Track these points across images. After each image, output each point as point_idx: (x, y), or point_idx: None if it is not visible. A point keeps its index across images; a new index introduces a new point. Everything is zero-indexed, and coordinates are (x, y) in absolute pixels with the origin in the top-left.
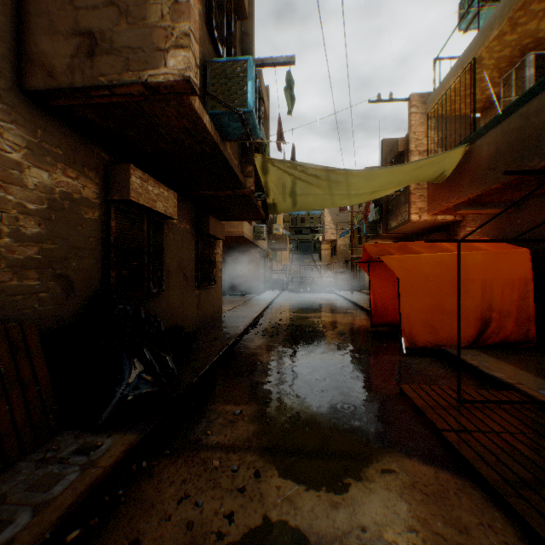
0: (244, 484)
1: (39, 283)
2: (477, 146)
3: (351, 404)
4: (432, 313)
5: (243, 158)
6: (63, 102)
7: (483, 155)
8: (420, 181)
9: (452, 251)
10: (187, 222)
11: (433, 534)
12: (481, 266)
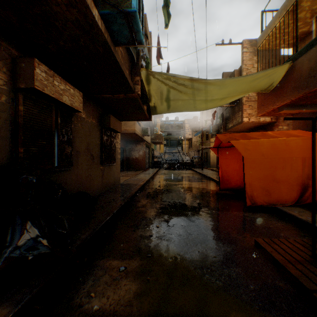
0: None
1: None
2: (299, 62)
3: (218, 257)
4: (267, 181)
5: (133, 71)
6: None
7: (304, 68)
8: (255, 91)
9: (280, 137)
10: (94, 118)
11: None
12: (301, 147)
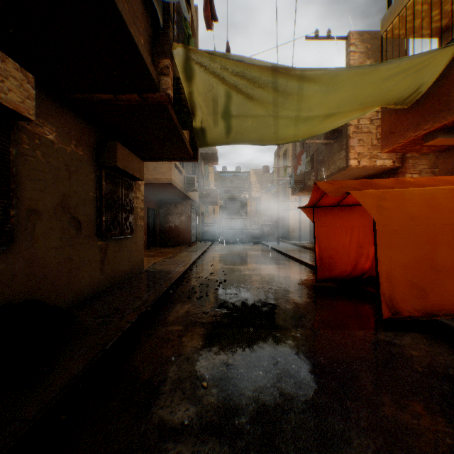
0: None
1: None
2: None
3: None
4: (419, 270)
5: (156, 48)
6: None
7: None
8: (384, 103)
9: (441, 186)
10: (81, 146)
11: None
12: None
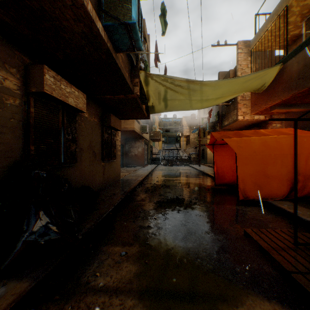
0: None
1: None
2: (289, 64)
3: (210, 245)
4: (258, 177)
5: (132, 73)
6: None
7: (293, 70)
8: (248, 91)
9: (271, 135)
10: (96, 117)
11: None
12: (291, 145)
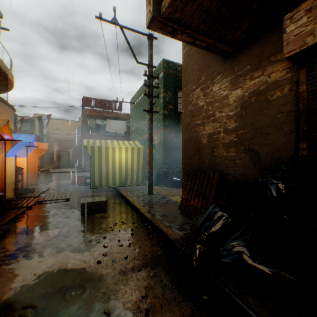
0: (103, 253)
1: (235, 154)
2: None
3: None
4: None
5: None
6: (226, 49)
7: None
8: None
9: None
10: None
11: (1, 270)
12: None
